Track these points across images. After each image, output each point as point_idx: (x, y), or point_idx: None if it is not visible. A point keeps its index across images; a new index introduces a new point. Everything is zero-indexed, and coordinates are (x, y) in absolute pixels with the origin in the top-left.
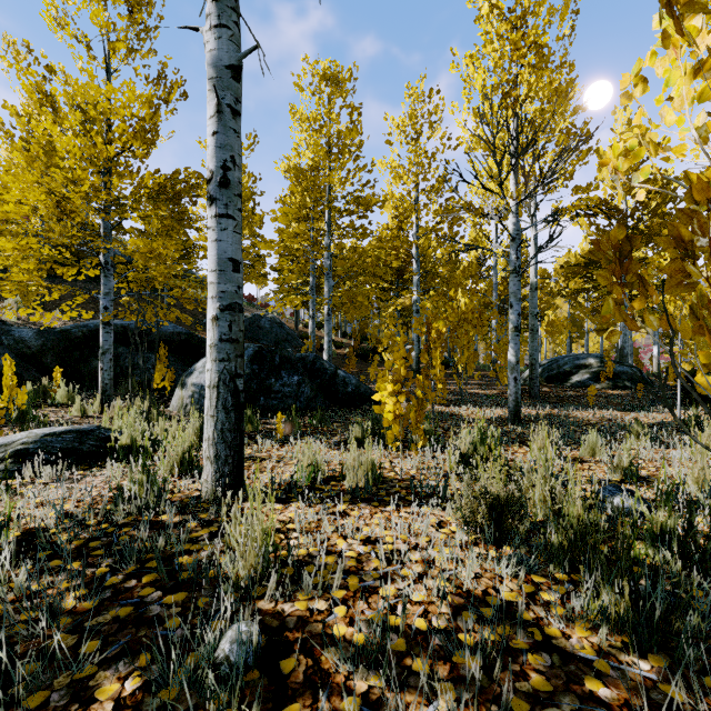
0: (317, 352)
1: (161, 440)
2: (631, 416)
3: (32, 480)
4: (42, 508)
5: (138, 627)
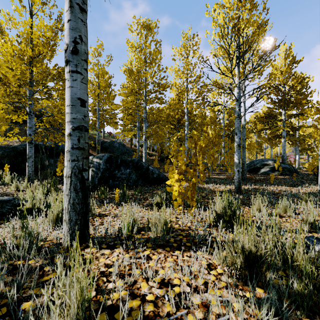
0: (140, 158)
1: (49, 205)
2: (294, 189)
3: None
4: None
5: None
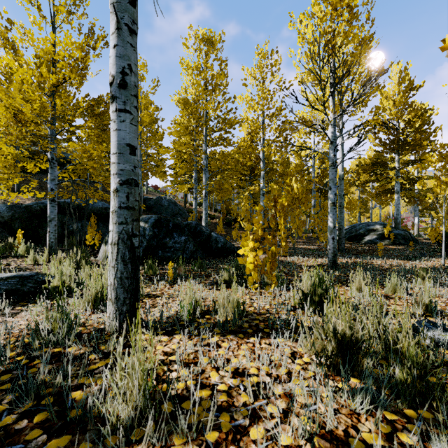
0: (198, 221)
1: (83, 283)
2: (410, 263)
3: None
4: None
5: None
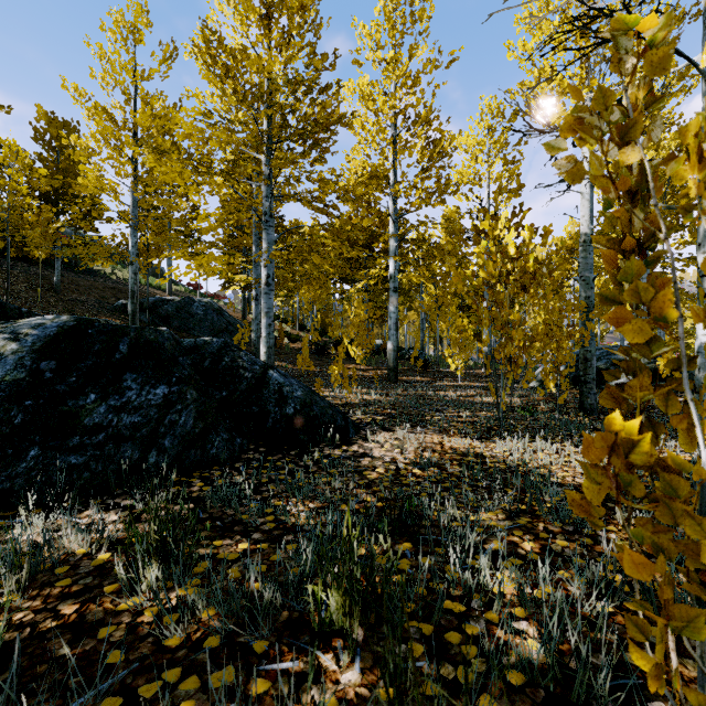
0: None
1: None
2: None
3: None
4: None
5: None
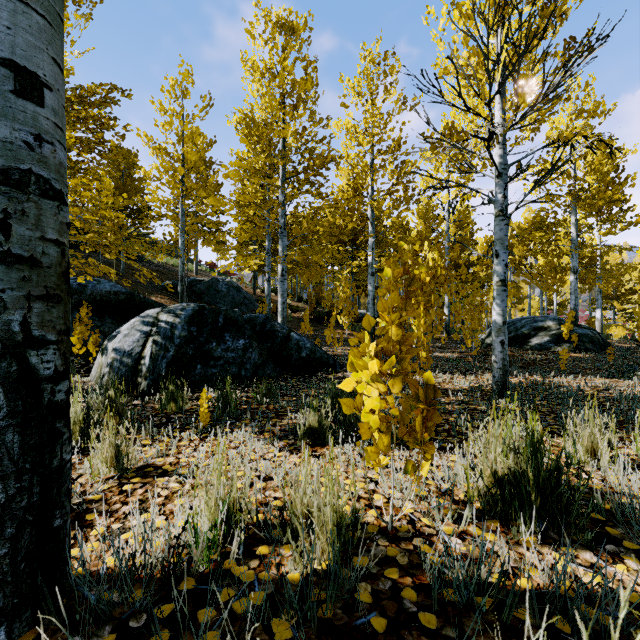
0: (273, 315)
1: None
2: (625, 384)
3: None
4: None
5: None
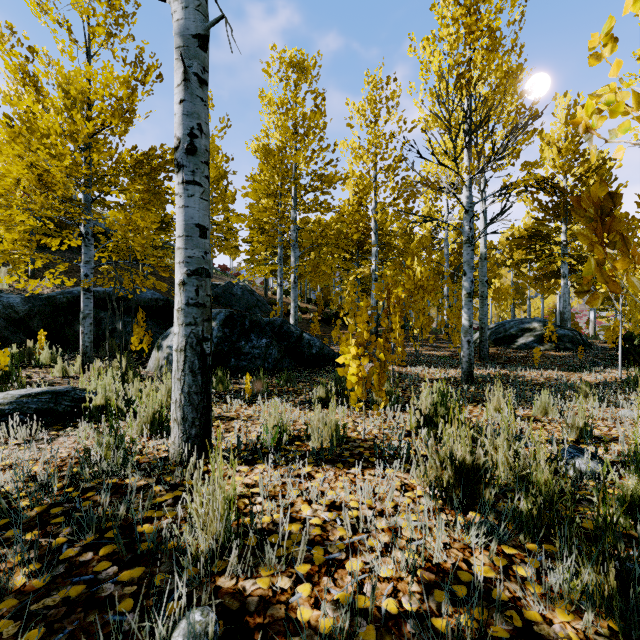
0: (284, 317)
1: (134, 400)
2: (575, 376)
3: (6, 440)
4: (10, 470)
5: (88, 610)
